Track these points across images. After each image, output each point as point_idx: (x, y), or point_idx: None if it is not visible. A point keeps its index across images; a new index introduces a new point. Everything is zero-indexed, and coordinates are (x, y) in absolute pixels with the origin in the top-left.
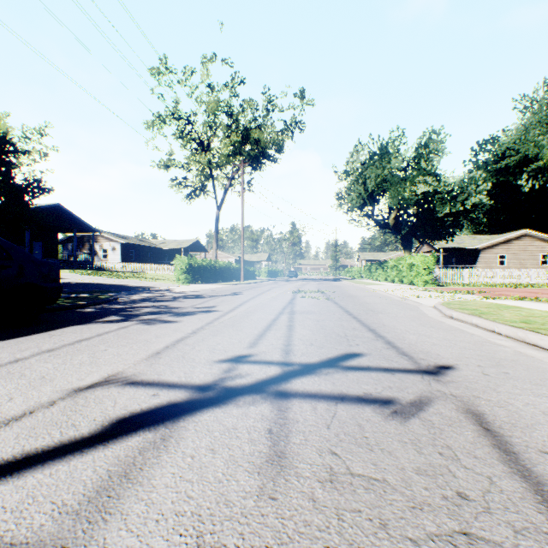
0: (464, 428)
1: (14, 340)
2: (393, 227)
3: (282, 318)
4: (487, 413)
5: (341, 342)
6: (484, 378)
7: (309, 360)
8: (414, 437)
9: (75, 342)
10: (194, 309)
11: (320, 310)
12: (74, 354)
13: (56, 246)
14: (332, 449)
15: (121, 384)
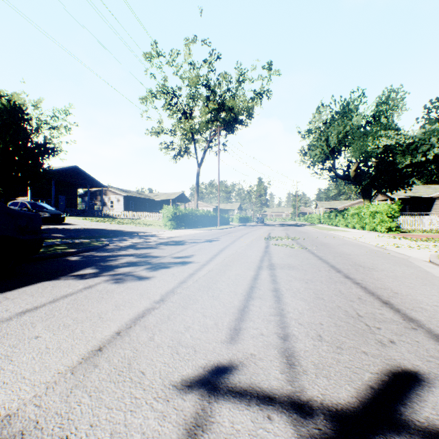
0: None
1: None
2: (353, 178)
3: (263, 275)
4: None
5: (362, 334)
6: None
7: (337, 393)
8: None
9: (15, 316)
10: (171, 259)
11: (301, 263)
12: None
13: (76, 198)
14: None
15: None
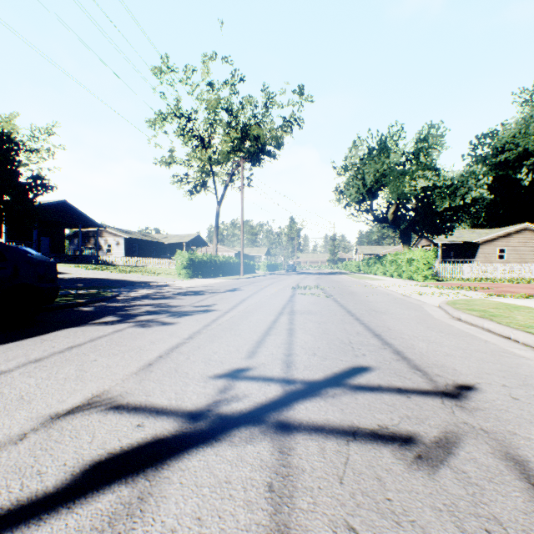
0: (509, 486)
1: (3, 346)
2: (392, 221)
3: (282, 319)
4: (532, 459)
5: (346, 352)
6: (514, 403)
7: (313, 375)
8: (450, 500)
9: (66, 350)
10: (193, 308)
11: (321, 310)
12: (61, 366)
13: (63, 241)
14: (349, 522)
15: (103, 409)
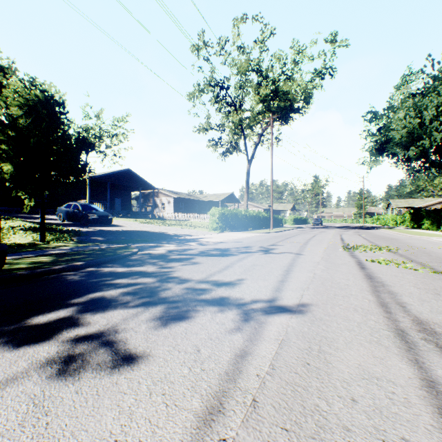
0: None
1: None
2: None
3: None
4: None
5: None
6: None
7: None
8: None
9: None
10: (206, 290)
11: None
12: None
13: (130, 201)
14: None
15: None
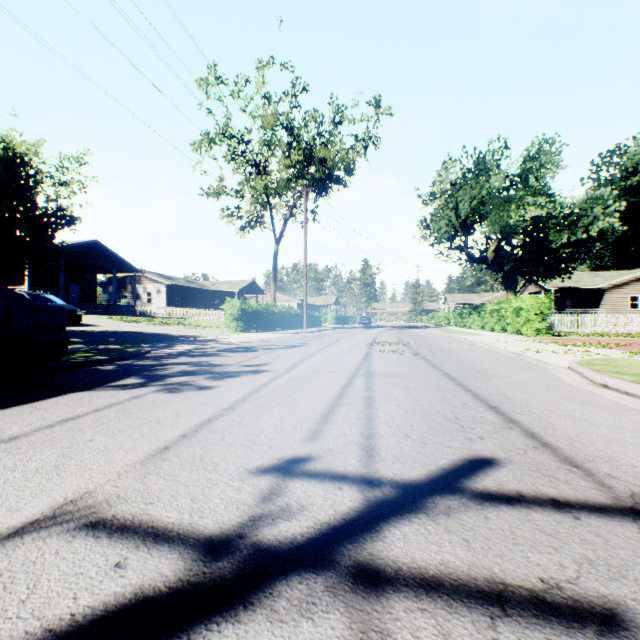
0: None
1: None
2: (492, 262)
3: (357, 383)
4: None
5: (453, 433)
6: None
7: (408, 472)
8: None
9: (57, 424)
10: (240, 368)
11: (408, 371)
12: (41, 448)
13: (95, 288)
14: None
15: (71, 528)
